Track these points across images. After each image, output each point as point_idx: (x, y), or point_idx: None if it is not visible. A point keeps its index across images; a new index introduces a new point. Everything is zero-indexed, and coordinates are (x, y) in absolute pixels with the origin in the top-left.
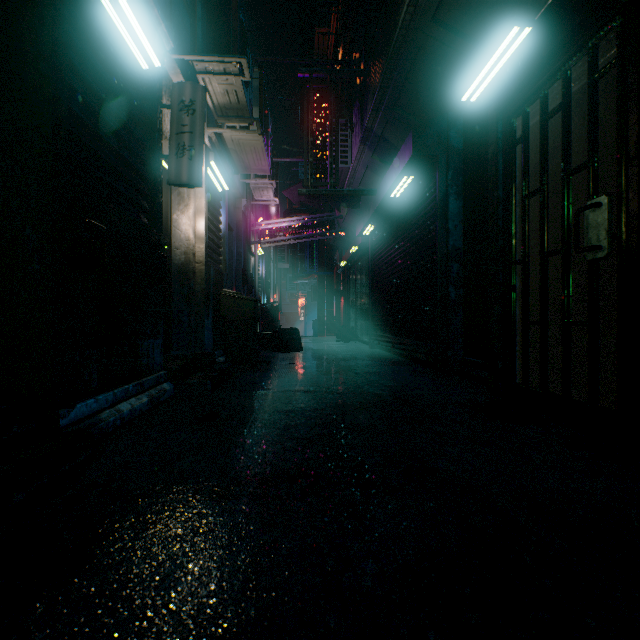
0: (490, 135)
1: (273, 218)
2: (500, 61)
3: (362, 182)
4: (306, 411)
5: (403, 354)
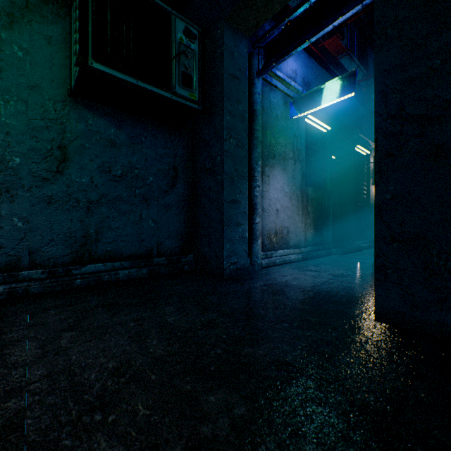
0: None
1: None
2: None
3: None
4: None
5: None
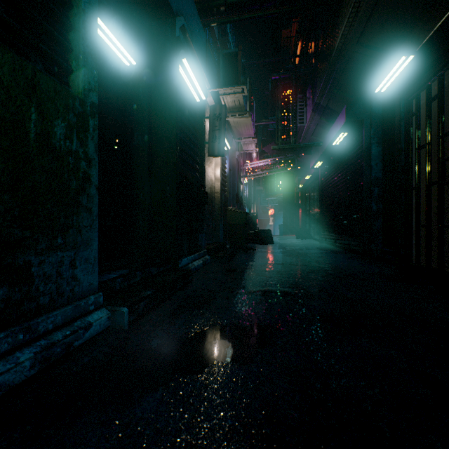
0: (396, 109)
1: (254, 160)
2: (397, 71)
3: (313, 133)
4: (279, 271)
5: (342, 247)
